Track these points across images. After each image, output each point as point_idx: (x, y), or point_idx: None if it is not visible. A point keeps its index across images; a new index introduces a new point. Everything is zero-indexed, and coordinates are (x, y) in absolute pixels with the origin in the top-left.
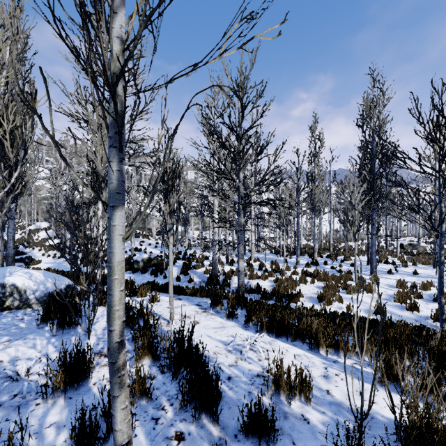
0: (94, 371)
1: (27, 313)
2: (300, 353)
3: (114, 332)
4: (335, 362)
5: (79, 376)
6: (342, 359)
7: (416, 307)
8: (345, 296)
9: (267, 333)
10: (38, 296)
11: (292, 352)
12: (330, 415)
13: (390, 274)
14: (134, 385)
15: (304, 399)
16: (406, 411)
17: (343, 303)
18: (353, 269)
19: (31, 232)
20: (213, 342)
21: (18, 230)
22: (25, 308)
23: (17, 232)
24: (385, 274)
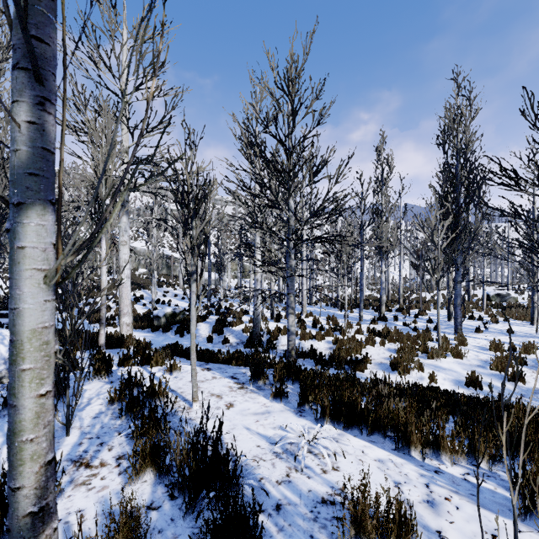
0: (62, 496)
1: None
2: (382, 457)
3: (21, 492)
4: (438, 473)
5: None
6: (446, 465)
7: (520, 377)
8: (426, 362)
9: (331, 422)
10: None
11: (371, 455)
12: None
13: (479, 332)
14: (114, 536)
15: None
16: None
17: (424, 371)
18: (431, 326)
19: None
20: (253, 439)
21: None
22: None
23: None
24: (473, 333)
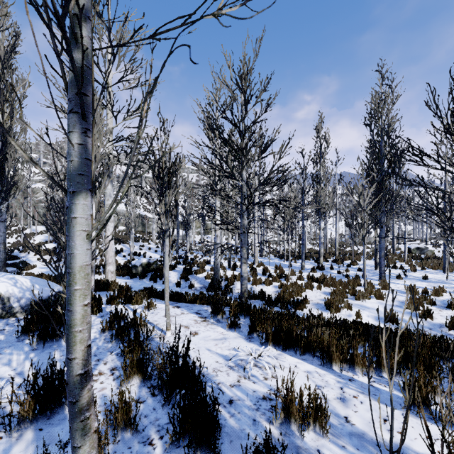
0: None
1: (10, 323)
2: (310, 370)
3: (75, 361)
4: (351, 380)
5: (53, 402)
6: (358, 376)
7: (429, 314)
8: (354, 302)
9: (273, 345)
10: (23, 304)
11: (302, 368)
12: (352, 451)
13: (399, 279)
14: (115, 414)
15: (319, 429)
16: (449, 451)
17: (352, 310)
18: (360, 274)
19: (27, 236)
20: (213, 357)
21: (13, 234)
22: (8, 317)
23: (13, 236)
24: (394, 279)
